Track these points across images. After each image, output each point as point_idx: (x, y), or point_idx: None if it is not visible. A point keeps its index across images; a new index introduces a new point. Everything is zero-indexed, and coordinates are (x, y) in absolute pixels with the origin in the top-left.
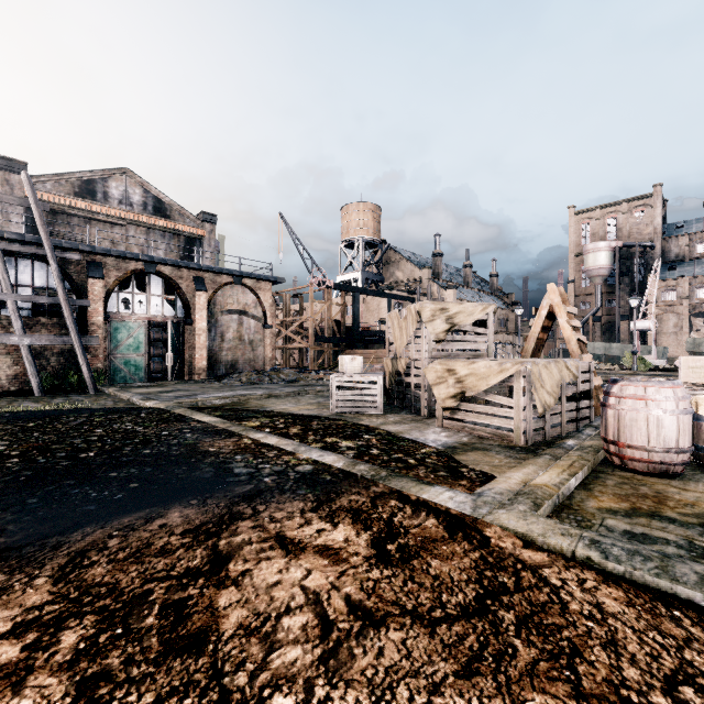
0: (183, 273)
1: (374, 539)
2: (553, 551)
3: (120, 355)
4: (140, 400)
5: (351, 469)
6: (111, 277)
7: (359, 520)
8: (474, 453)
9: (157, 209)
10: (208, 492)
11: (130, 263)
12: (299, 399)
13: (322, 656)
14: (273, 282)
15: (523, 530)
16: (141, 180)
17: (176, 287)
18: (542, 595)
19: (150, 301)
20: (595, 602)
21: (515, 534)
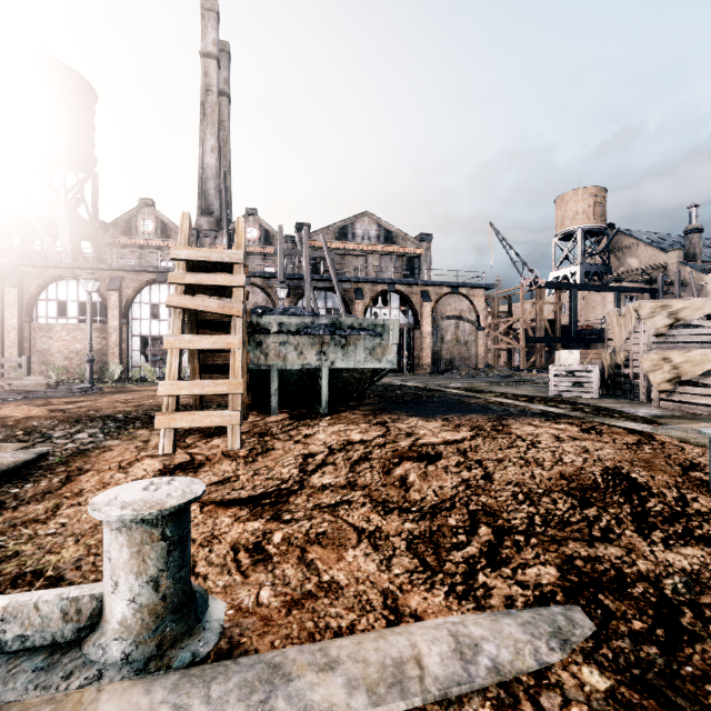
0: (413, 289)
1: (582, 429)
2: (699, 445)
3: None
4: (400, 382)
5: (568, 413)
6: (367, 298)
7: (573, 425)
8: (679, 420)
9: (387, 238)
10: (484, 412)
11: (378, 286)
12: (518, 387)
13: (557, 440)
14: (485, 288)
15: (682, 436)
16: (376, 218)
17: (408, 301)
18: (673, 447)
19: (390, 313)
20: (705, 452)
21: (676, 438)
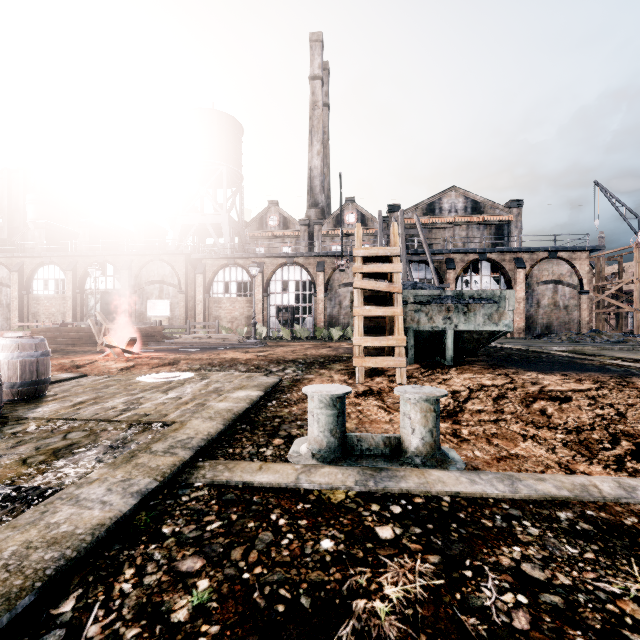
0: (505, 256)
1: None
2: None
3: None
4: (498, 344)
5: None
6: (458, 267)
7: None
8: None
9: (474, 209)
10: (602, 371)
11: (469, 256)
12: (635, 352)
13: None
14: (589, 250)
15: None
16: (463, 192)
17: (500, 268)
18: None
19: (481, 280)
20: None
21: None
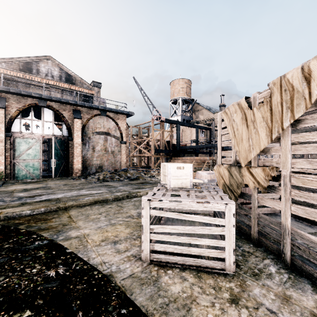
0: (66, 107)
1: None
2: None
3: (22, 160)
4: None
5: None
6: (13, 108)
7: None
8: None
9: (68, 79)
10: None
11: (27, 99)
12: (121, 208)
13: None
14: (126, 114)
15: None
16: (58, 63)
17: (61, 116)
18: None
19: (43, 125)
20: None
21: None
